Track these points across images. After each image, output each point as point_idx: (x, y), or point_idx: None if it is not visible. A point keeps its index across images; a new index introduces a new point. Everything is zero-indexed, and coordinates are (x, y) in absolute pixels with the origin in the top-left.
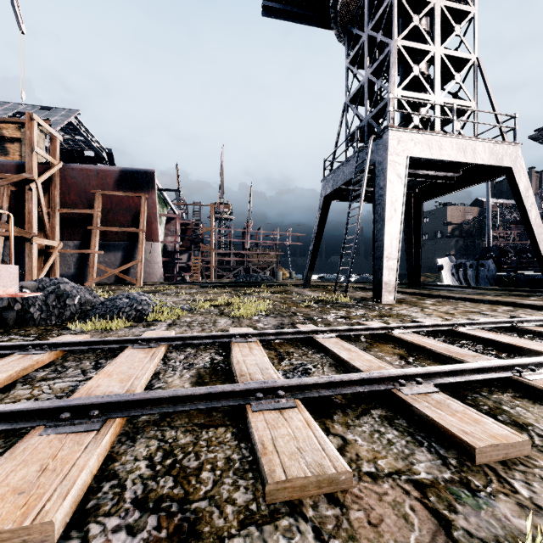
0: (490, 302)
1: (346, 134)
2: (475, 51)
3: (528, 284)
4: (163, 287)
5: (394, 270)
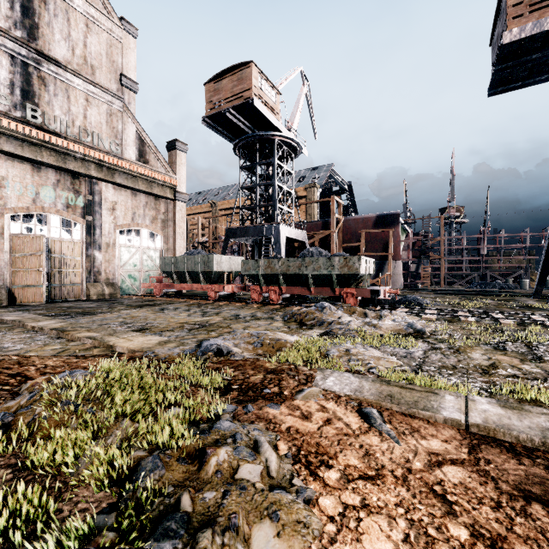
0: None
1: None
2: None
3: None
4: (408, 292)
5: None
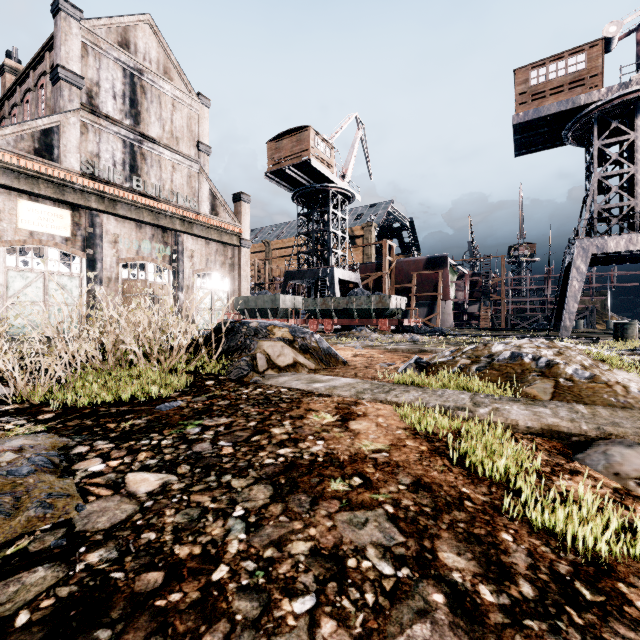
0: None
1: None
2: None
3: None
4: (452, 329)
5: (571, 319)
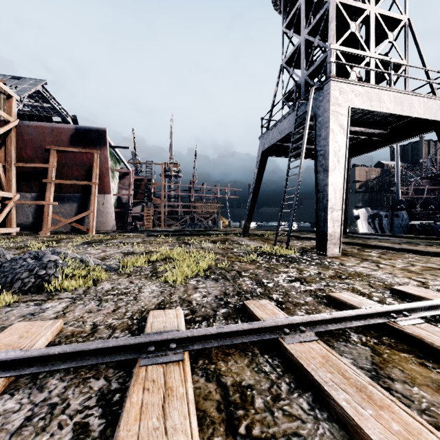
0: (438, 254)
1: (282, 94)
2: (406, 12)
3: (439, 232)
4: (111, 236)
5: (338, 221)
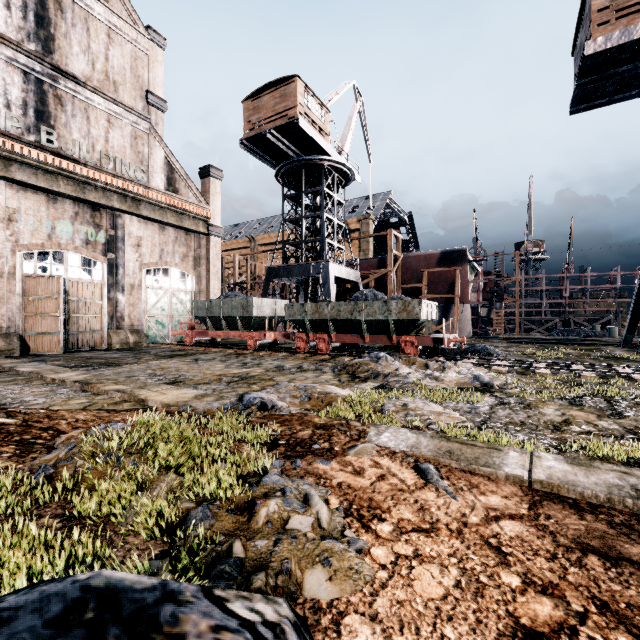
0: None
1: None
2: None
3: None
4: (477, 341)
5: None
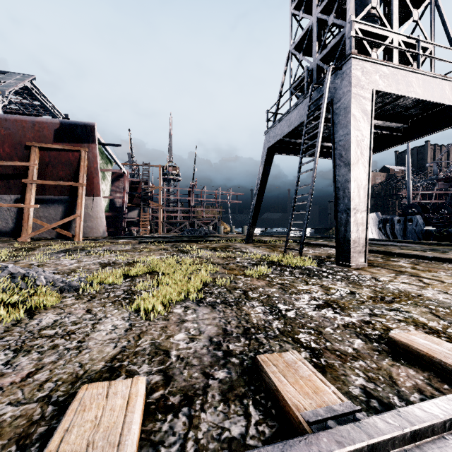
0: None
1: (290, 83)
2: None
3: None
4: (98, 242)
5: (363, 225)
